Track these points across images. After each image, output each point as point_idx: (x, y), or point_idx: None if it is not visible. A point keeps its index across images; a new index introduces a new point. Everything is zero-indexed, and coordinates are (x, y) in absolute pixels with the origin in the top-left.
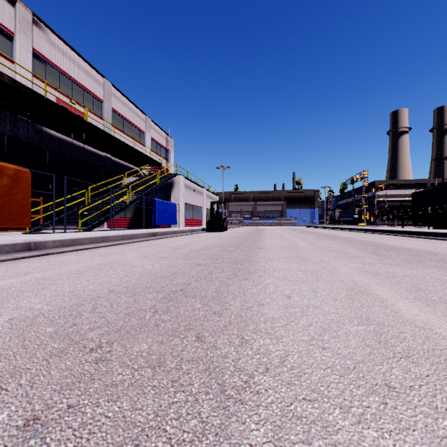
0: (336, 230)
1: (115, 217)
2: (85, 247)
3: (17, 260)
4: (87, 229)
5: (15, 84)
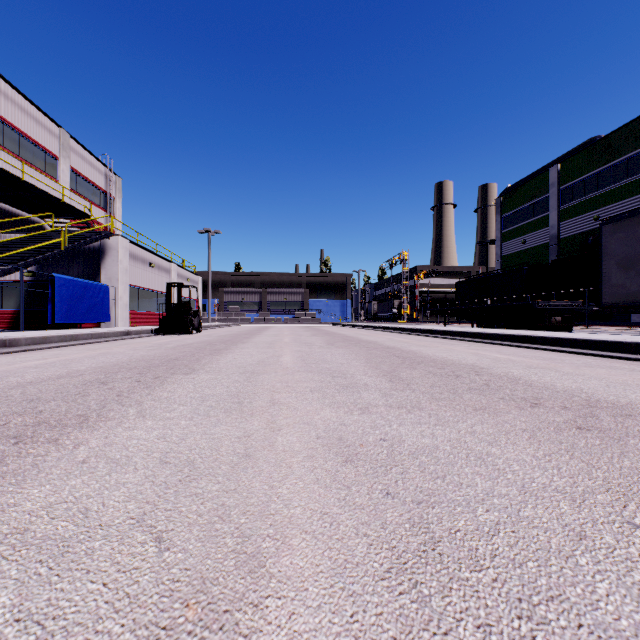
0: (368, 329)
1: None
2: None
3: None
4: None
5: None
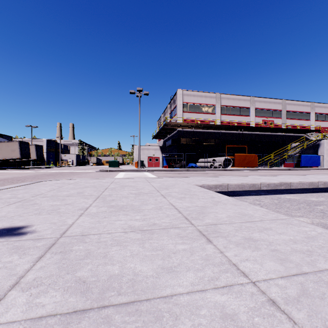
0: None
1: (287, 162)
2: (267, 170)
3: (257, 171)
4: (270, 167)
5: (251, 127)
